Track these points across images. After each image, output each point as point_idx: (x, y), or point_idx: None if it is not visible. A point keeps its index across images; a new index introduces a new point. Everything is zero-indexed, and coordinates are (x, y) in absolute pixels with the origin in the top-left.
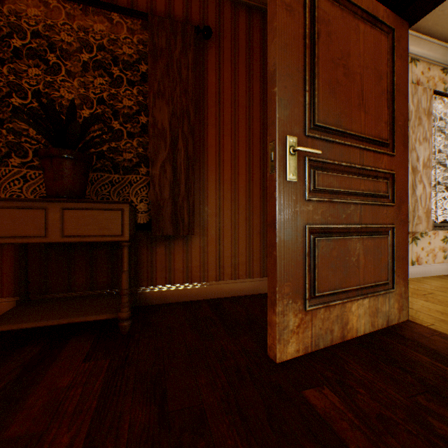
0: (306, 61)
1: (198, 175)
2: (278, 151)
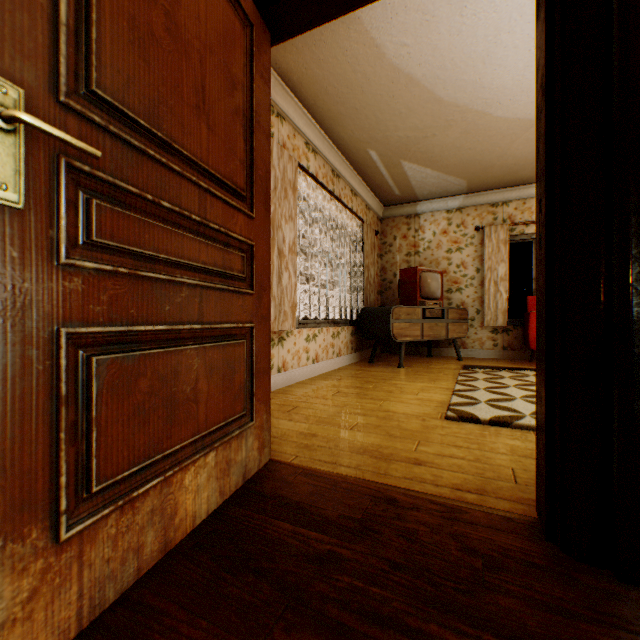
0: None
1: None
2: None
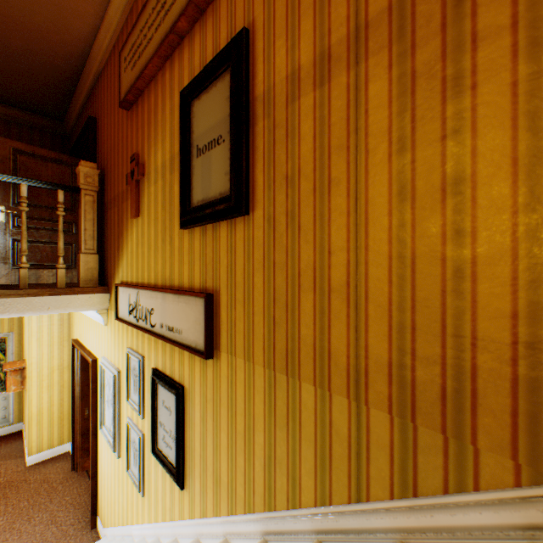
0: None
1: None
2: None
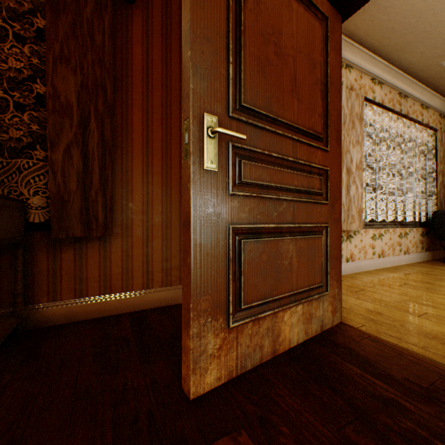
0: (229, 27)
1: (120, 164)
2: (192, 131)
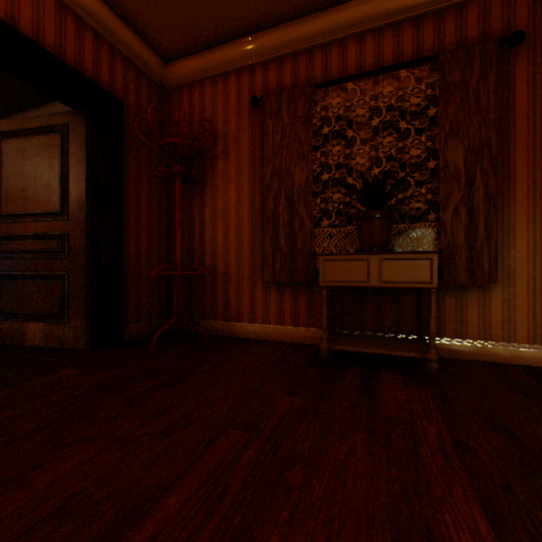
0: None
1: (499, 213)
2: None
